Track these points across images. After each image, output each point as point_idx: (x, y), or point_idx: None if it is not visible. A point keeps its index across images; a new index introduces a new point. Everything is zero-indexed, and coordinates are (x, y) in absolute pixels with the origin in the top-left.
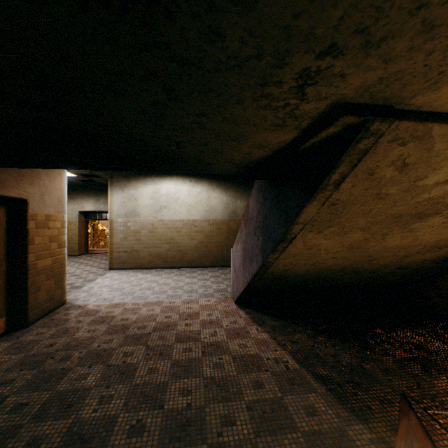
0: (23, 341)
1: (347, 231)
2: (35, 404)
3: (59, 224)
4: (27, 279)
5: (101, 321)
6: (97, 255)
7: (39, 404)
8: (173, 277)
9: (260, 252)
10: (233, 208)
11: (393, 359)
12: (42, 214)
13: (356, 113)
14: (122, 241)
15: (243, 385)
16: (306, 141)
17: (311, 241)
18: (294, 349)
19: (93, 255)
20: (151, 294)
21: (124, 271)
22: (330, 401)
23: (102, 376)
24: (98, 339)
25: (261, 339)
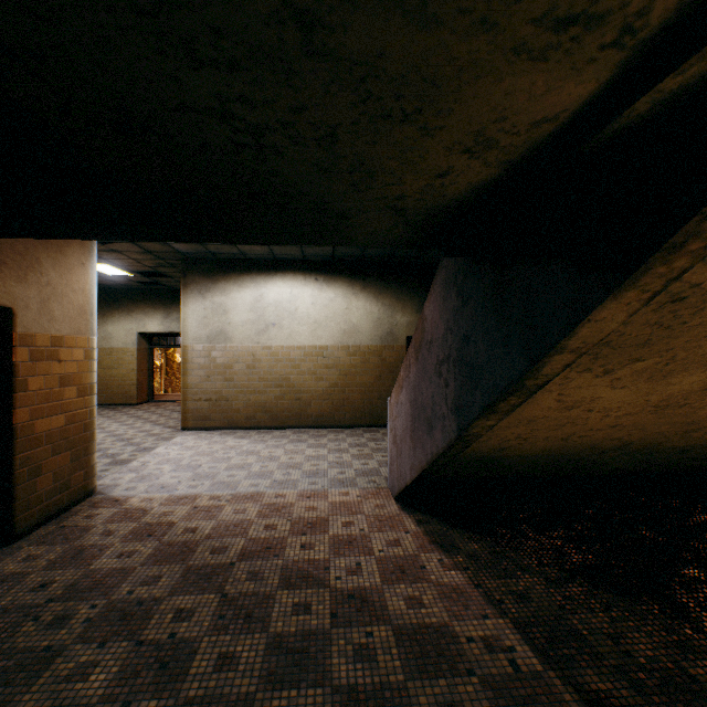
0: None
1: (673, 370)
2: None
3: (80, 353)
4: (13, 455)
5: (148, 534)
6: (167, 403)
7: None
8: (285, 445)
9: (451, 412)
10: (389, 326)
11: None
12: (44, 336)
13: None
14: (202, 383)
15: None
16: (644, 90)
17: (578, 393)
18: (523, 615)
19: (161, 405)
20: (245, 478)
21: (205, 432)
22: None
23: (121, 672)
24: (133, 574)
25: (451, 587)
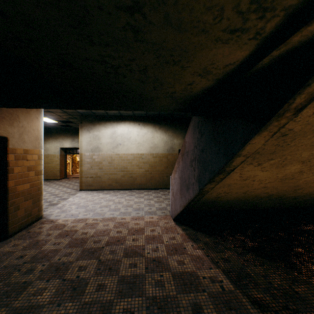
0: (0, 253)
1: (286, 163)
2: None
3: (36, 157)
4: (7, 201)
5: (66, 235)
6: (73, 179)
7: None
8: (125, 197)
9: (196, 181)
10: (171, 145)
11: None
12: (21, 149)
13: None
14: (88, 170)
15: (182, 308)
16: (266, 55)
17: (248, 173)
18: (226, 268)
19: (70, 179)
20: (108, 211)
21: (90, 191)
22: None
23: (56, 291)
24: (60, 252)
25: (196, 256)
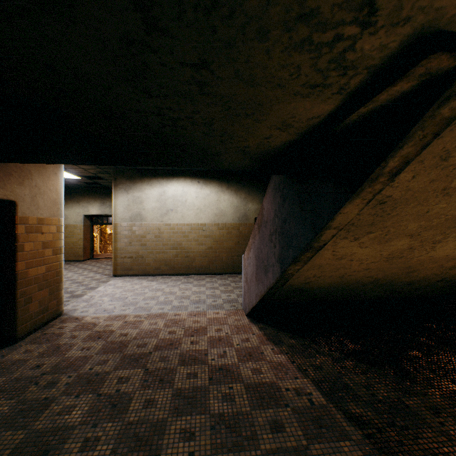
0: (8, 361)
1: (390, 238)
2: (4, 449)
3: (54, 228)
4: (16, 290)
5: (98, 337)
6: (103, 260)
7: (9, 449)
8: (179, 285)
9: (277, 262)
10: (244, 211)
11: (439, 393)
12: (34, 218)
13: (454, 49)
14: (126, 247)
15: (258, 426)
16: (353, 111)
17: (343, 250)
18: (317, 377)
19: (98, 261)
20: (155, 304)
21: (128, 278)
22: (370, 453)
23: (90, 409)
24: (91, 359)
25: (278, 363)
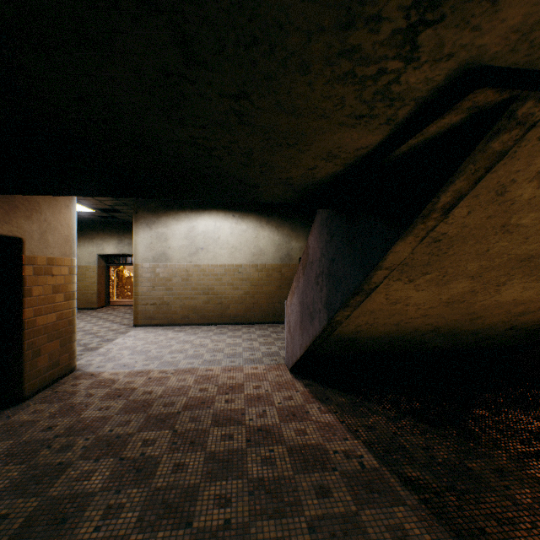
0: (14, 423)
1: (449, 279)
2: (16, 518)
3: (66, 270)
4: (23, 341)
5: (118, 395)
6: (120, 307)
7: (22, 518)
8: (211, 336)
9: (324, 307)
10: (287, 250)
11: (506, 454)
12: (43, 257)
13: (499, 84)
14: (149, 292)
15: (302, 491)
16: (403, 142)
17: (397, 294)
18: (370, 438)
19: (115, 308)
20: (183, 358)
21: (151, 328)
22: (426, 519)
23: (112, 474)
24: (111, 420)
25: (325, 423)
